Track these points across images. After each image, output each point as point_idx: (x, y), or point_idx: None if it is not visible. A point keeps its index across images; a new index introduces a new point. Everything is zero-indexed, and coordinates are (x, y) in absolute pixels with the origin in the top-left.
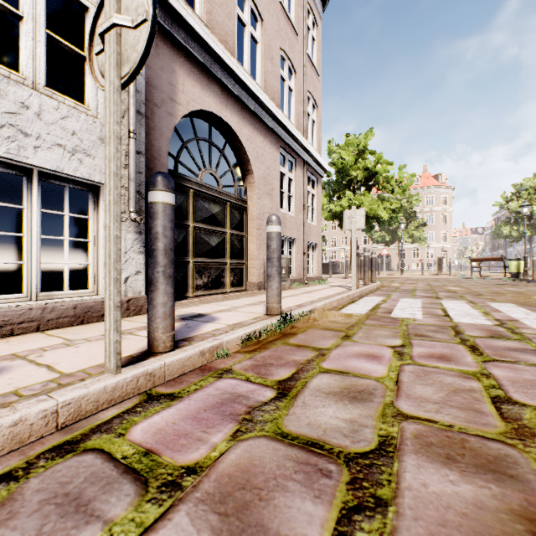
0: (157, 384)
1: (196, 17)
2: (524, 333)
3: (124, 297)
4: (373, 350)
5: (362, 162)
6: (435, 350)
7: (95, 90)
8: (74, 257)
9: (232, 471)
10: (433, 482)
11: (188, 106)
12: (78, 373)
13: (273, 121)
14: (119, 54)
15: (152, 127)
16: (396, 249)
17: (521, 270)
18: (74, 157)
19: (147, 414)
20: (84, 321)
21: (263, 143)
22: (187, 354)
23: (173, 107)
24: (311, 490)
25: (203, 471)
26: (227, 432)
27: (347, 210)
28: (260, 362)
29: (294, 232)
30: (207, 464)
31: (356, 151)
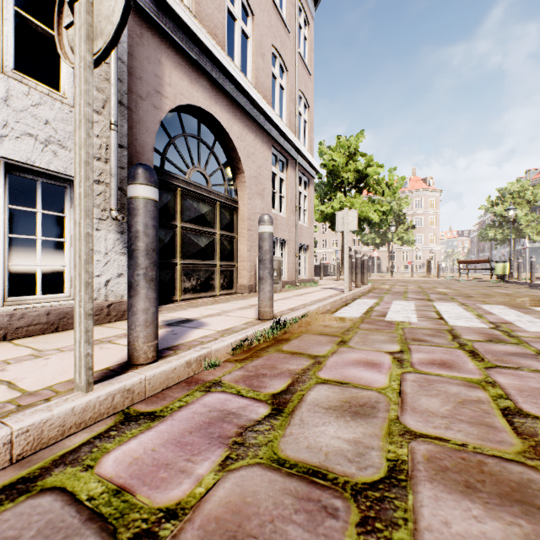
0: (137, 401)
1: (184, 6)
2: (521, 337)
3: (104, 302)
4: (372, 357)
5: (353, 164)
6: (434, 356)
7: (72, 77)
8: (49, 258)
9: (220, 514)
10: (455, 520)
11: (176, 100)
12: (43, 391)
13: (264, 120)
14: (91, 26)
15: (137, 121)
16: (386, 251)
17: (507, 272)
18: (47, 149)
19: (123, 439)
20: (58, 328)
21: (254, 142)
22: (171, 366)
23: (159, 100)
24: (315, 536)
25: (185, 515)
26: (215, 460)
27: (340, 211)
28: (252, 372)
29: (286, 233)
30: (190, 504)
31: (347, 153)
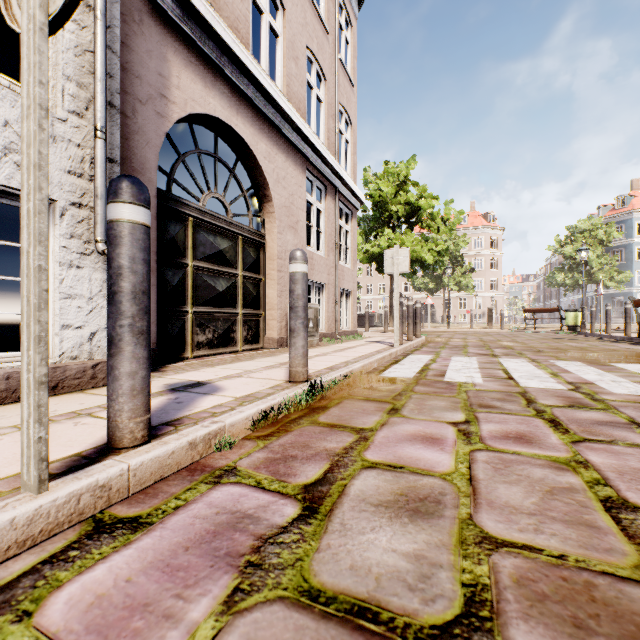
0: (116, 501)
1: None
2: (607, 400)
3: (88, 361)
4: (431, 429)
5: (403, 194)
6: (508, 427)
7: None
8: (16, 305)
9: None
10: None
11: (186, 107)
12: None
13: (298, 137)
14: None
15: (134, 130)
16: (441, 298)
17: (578, 323)
18: (6, 159)
19: (86, 563)
20: None
21: (285, 163)
22: (167, 449)
23: (165, 106)
24: None
25: None
26: (218, 595)
27: (389, 250)
28: (279, 453)
29: (324, 276)
30: None
31: (396, 181)
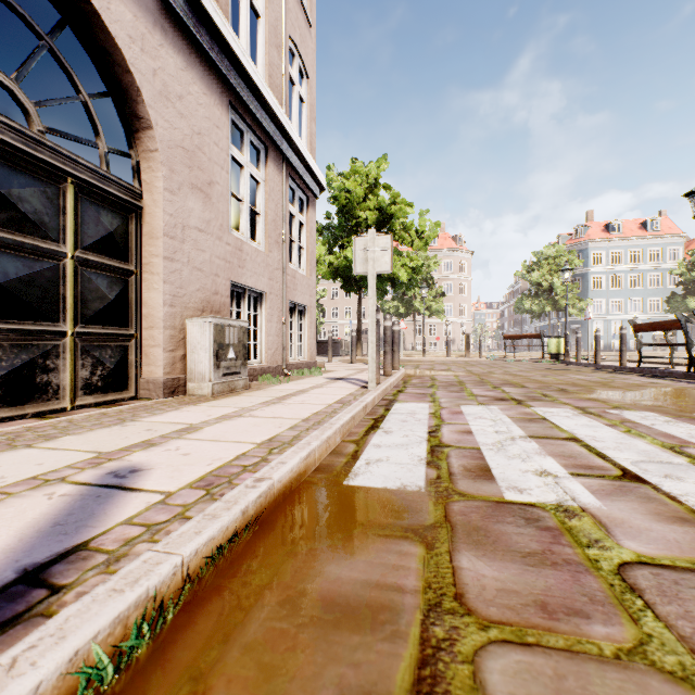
0: None
1: None
2: None
3: None
4: None
5: (373, 199)
6: None
7: None
8: None
9: None
10: None
11: None
12: None
13: (210, 38)
14: None
15: None
16: (411, 324)
17: (561, 350)
18: None
19: None
20: None
21: (184, 73)
22: None
23: None
24: None
25: None
26: None
27: (360, 237)
28: None
29: (263, 280)
30: None
31: (365, 183)
